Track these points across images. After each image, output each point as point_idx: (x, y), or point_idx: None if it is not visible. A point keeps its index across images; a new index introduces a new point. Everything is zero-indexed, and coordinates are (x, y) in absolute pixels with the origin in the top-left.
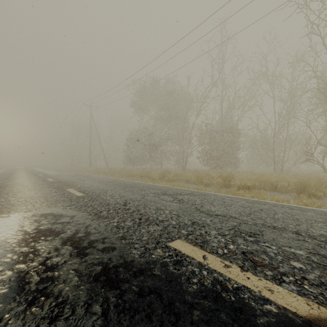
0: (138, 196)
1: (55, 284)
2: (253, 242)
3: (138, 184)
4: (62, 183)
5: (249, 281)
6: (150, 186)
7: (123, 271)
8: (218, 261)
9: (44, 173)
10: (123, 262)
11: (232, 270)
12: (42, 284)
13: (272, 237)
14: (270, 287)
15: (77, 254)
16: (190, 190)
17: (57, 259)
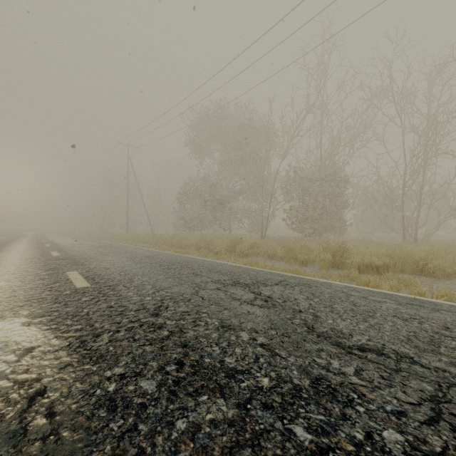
0: (187, 290)
1: None
2: None
3: (192, 261)
4: (68, 260)
5: None
6: (212, 266)
7: None
8: None
9: (55, 243)
10: None
11: None
12: None
13: None
14: None
15: None
16: (280, 273)
17: None
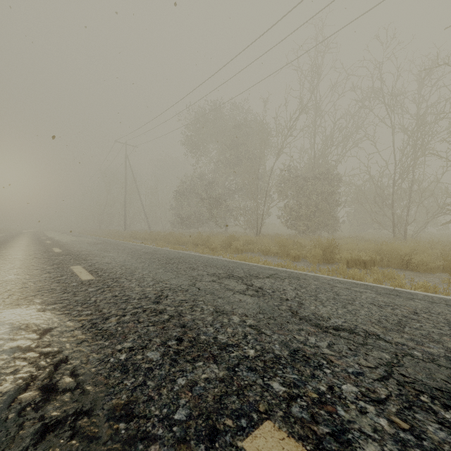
0: (184, 282)
1: None
2: None
3: (189, 257)
4: (70, 256)
5: None
6: (208, 261)
7: None
8: None
9: (55, 240)
10: None
11: None
12: None
13: None
14: None
15: None
16: (272, 268)
17: None
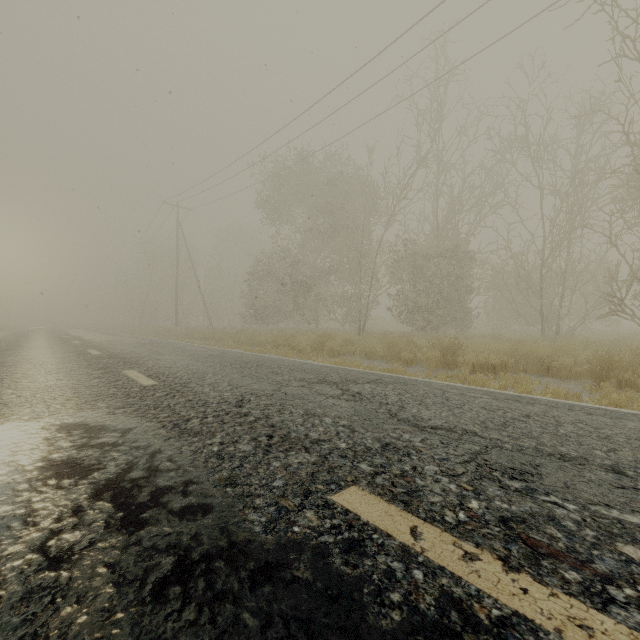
0: (268, 387)
1: (56, 606)
2: (522, 493)
3: (269, 360)
4: (116, 359)
5: (527, 599)
6: (295, 366)
7: (224, 570)
8: (448, 542)
9: (84, 340)
10: (225, 546)
11: (482, 566)
12: (24, 607)
13: (563, 481)
14: (582, 617)
15: (122, 524)
16: (376, 373)
17: (75, 536)
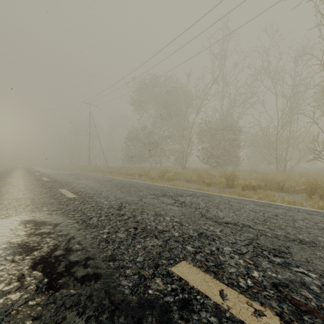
0: (135, 198)
1: None
2: (282, 266)
3: (136, 183)
4: (56, 183)
5: None
6: (149, 186)
7: (105, 323)
8: (244, 302)
9: (41, 172)
10: (106, 304)
11: (267, 321)
12: None
13: (305, 258)
14: None
15: (46, 287)
16: (192, 190)
17: (16, 296)
